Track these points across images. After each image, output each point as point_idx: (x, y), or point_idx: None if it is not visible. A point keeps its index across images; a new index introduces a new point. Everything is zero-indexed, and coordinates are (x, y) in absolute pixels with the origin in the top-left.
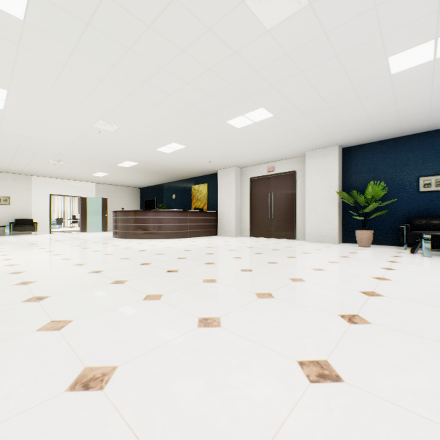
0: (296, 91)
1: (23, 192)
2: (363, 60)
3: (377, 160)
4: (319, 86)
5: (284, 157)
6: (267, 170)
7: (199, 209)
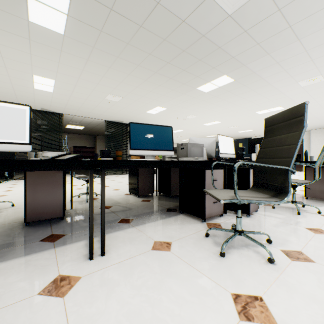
0: None
1: None
2: None
3: None
4: None
5: None
6: None
7: None
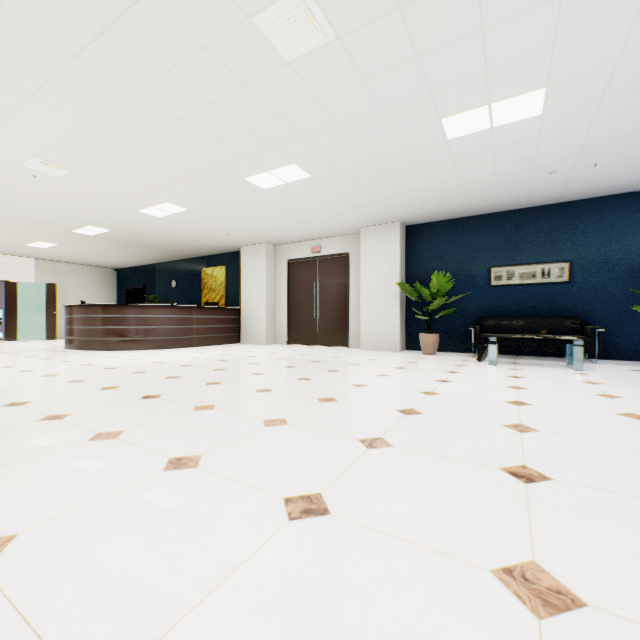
0: (337, 147)
1: None
2: (413, 118)
3: (445, 244)
4: (365, 143)
5: (333, 234)
6: (311, 250)
7: (211, 304)
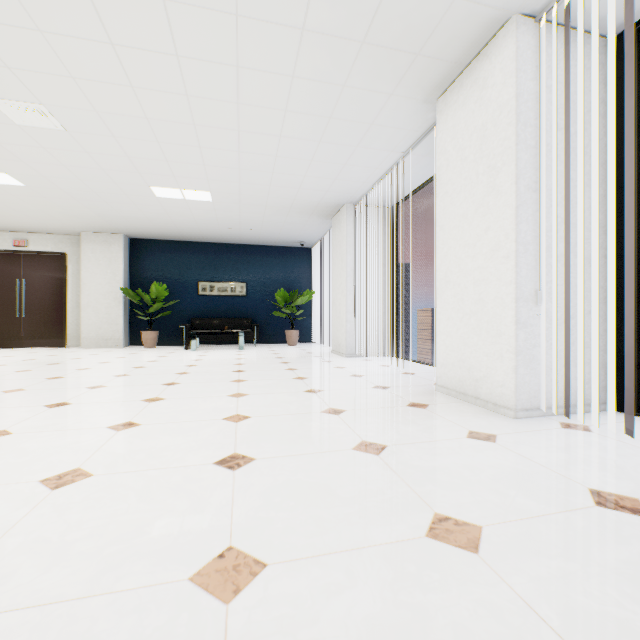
0: (60, 176)
1: None
2: (130, 181)
3: (165, 259)
4: (88, 181)
5: (46, 231)
6: (13, 242)
7: None
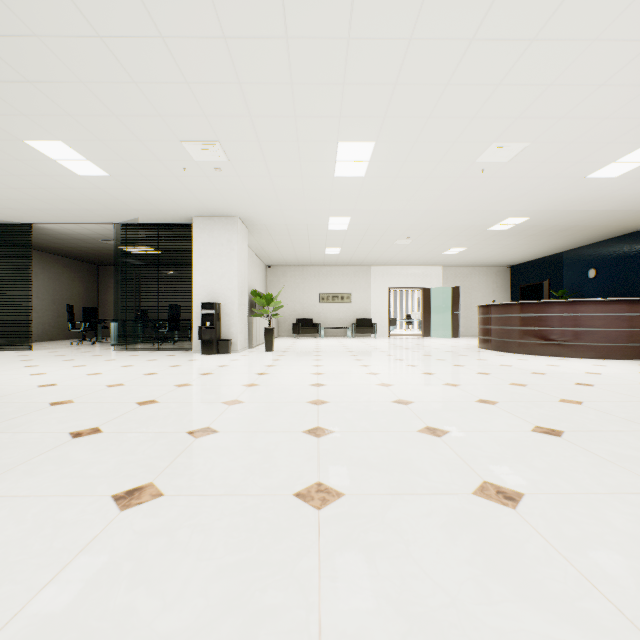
0: None
1: (362, 286)
2: None
3: None
4: None
5: None
6: None
7: None
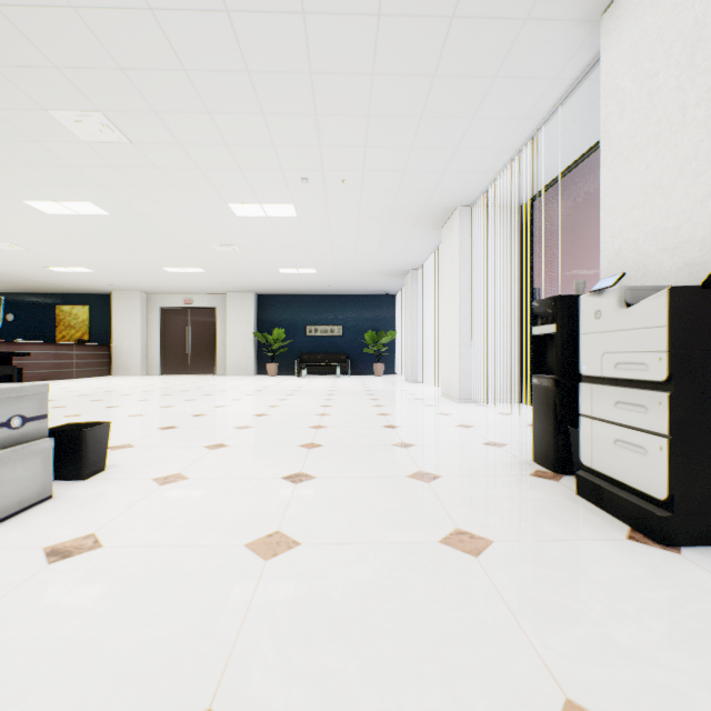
0: (228, 268)
1: None
2: (267, 267)
3: (282, 309)
4: (243, 269)
5: (205, 292)
6: (184, 301)
7: (84, 341)
